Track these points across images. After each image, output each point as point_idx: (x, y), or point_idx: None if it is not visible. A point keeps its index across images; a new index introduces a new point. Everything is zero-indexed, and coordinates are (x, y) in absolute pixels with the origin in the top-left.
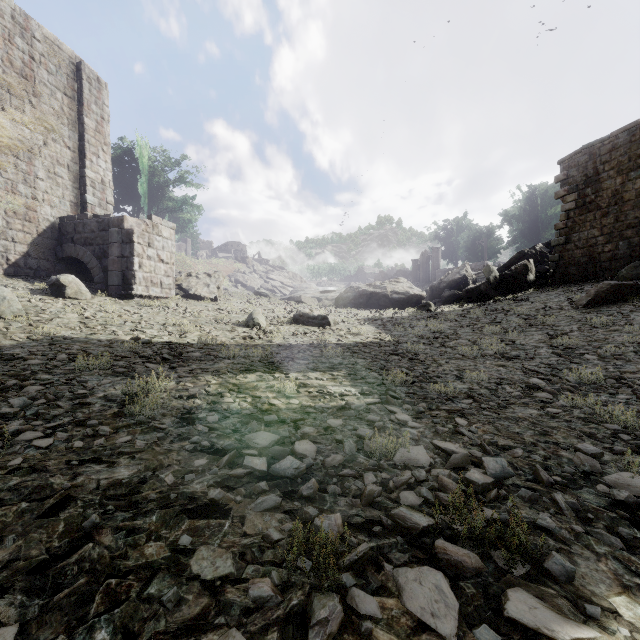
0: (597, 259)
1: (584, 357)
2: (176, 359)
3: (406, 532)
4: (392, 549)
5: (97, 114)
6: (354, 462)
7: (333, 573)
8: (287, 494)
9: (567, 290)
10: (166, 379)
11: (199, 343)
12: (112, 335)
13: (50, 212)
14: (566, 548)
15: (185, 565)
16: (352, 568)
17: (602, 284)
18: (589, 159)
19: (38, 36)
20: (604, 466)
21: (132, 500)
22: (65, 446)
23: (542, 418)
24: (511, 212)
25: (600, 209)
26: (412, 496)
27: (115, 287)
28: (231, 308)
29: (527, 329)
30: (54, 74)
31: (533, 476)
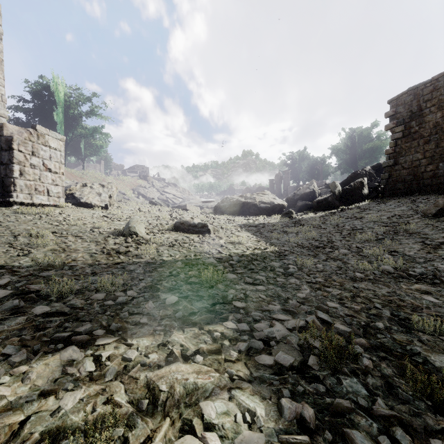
0: (420, 177)
1: None
2: None
3: None
4: None
5: None
6: None
7: None
8: None
9: (401, 201)
10: None
11: (36, 265)
12: None
13: None
14: None
15: None
16: None
17: None
18: (414, 98)
19: None
20: None
21: None
22: None
23: None
24: (339, 146)
25: (423, 137)
26: None
27: None
28: (118, 215)
29: (395, 237)
30: None
31: None
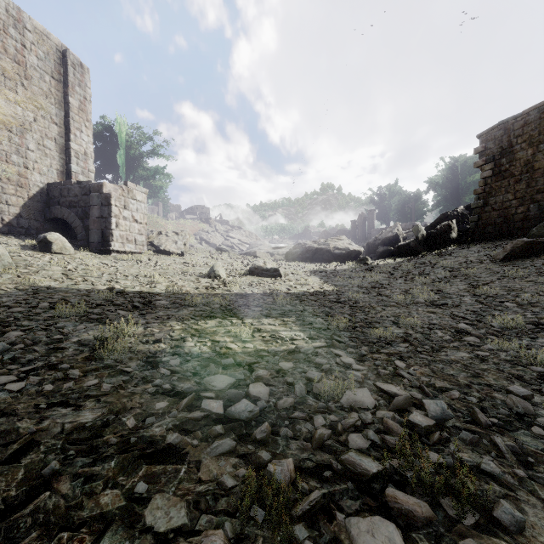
0: (511, 219)
1: (504, 305)
2: (145, 307)
3: (356, 477)
4: (343, 496)
5: (80, 95)
6: (304, 404)
7: (286, 527)
8: (241, 437)
9: (485, 246)
10: (134, 325)
11: (166, 292)
12: (90, 285)
13: (39, 179)
14: (512, 494)
15: (139, 515)
16: (305, 518)
17: (517, 241)
18: (504, 133)
19: (29, 27)
20: (535, 407)
21: (93, 444)
22: (35, 390)
23: (473, 361)
24: (435, 180)
25: (514, 176)
26: (360, 439)
27: (95, 244)
28: (196, 262)
29: (452, 280)
30: (43, 60)
31: (471, 418)
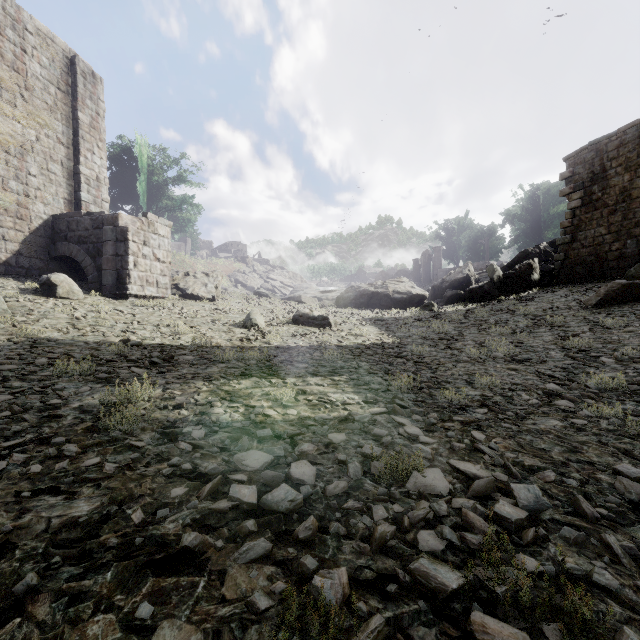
0: (604, 258)
1: (600, 360)
2: (166, 363)
3: (429, 593)
4: (413, 621)
5: (92, 109)
6: (360, 489)
7: None
8: (280, 536)
9: (574, 290)
10: (150, 387)
11: (193, 345)
12: (101, 337)
13: (43, 209)
14: (636, 617)
15: None
16: None
17: (612, 283)
18: (596, 156)
19: (30, 28)
20: None
21: (86, 548)
22: (19, 472)
23: (567, 431)
24: (513, 211)
25: (607, 207)
26: (432, 538)
27: (109, 286)
28: (229, 308)
29: (535, 330)
30: (47, 68)
31: (572, 507)
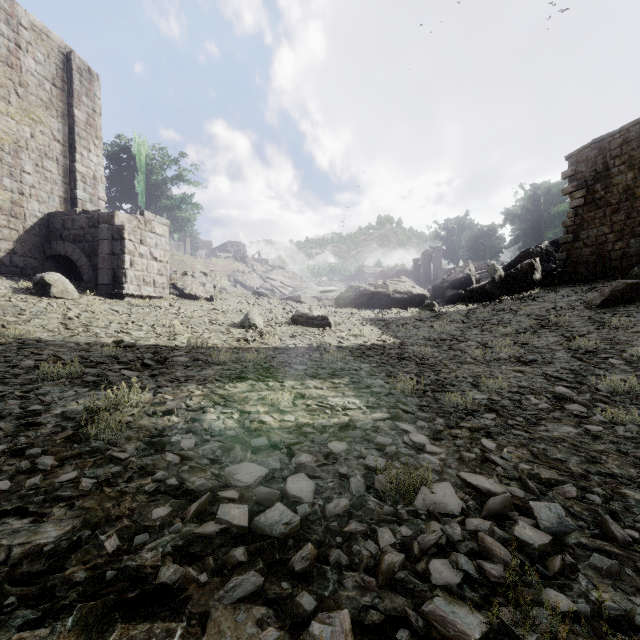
0: (607, 257)
1: (609, 362)
2: (159, 365)
3: None
4: None
5: (88, 106)
6: (363, 508)
7: None
8: (273, 567)
9: (576, 289)
10: (139, 391)
11: (188, 346)
12: (93, 337)
13: (38, 208)
14: None
15: None
16: None
17: (617, 283)
18: (598, 154)
19: (25, 23)
20: None
21: (48, 584)
22: None
23: (583, 438)
24: (514, 211)
25: (610, 205)
26: (447, 569)
27: (105, 286)
28: (227, 308)
29: (540, 330)
30: (42, 64)
31: (599, 529)
